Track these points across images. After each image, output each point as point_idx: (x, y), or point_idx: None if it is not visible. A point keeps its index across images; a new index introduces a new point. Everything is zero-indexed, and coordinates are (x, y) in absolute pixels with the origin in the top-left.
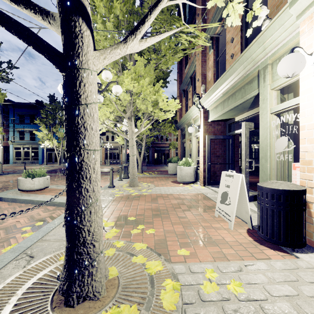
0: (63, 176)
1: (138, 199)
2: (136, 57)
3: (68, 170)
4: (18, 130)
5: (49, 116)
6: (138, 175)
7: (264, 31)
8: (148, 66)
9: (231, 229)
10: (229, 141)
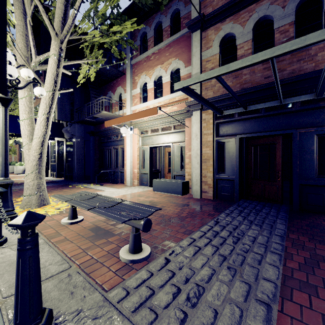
0: None
1: None
2: None
3: None
4: None
5: None
6: None
7: None
8: None
9: None
10: None
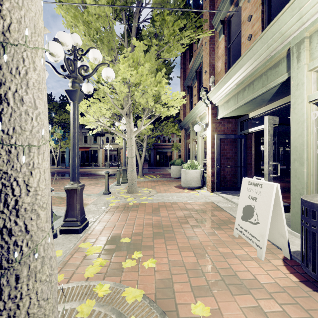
0: (57, 180)
1: (136, 209)
2: (134, 41)
3: None
4: None
5: None
6: (138, 179)
7: None
8: (148, 54)
9: (261, 260)
10: (242, 141)
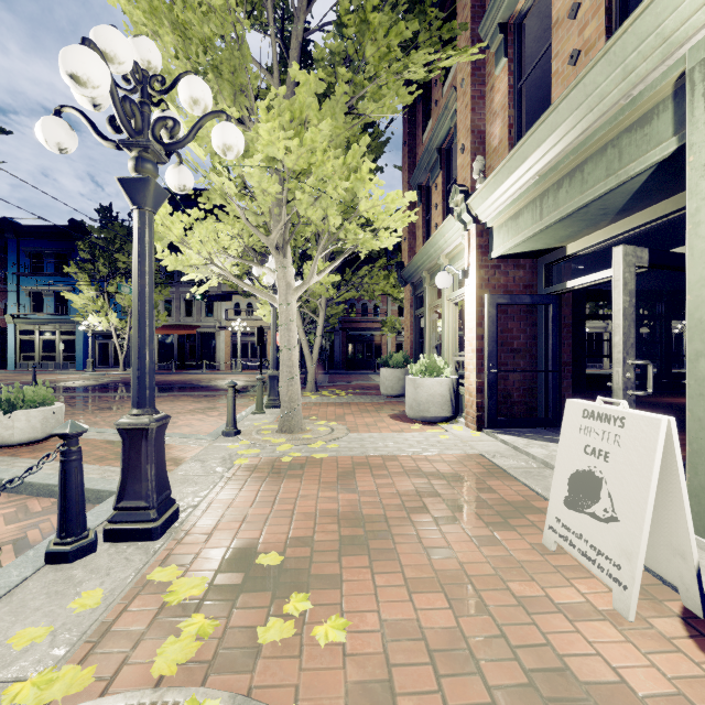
0: (119, 401)
1: (300, 474)
2: (294, 72)
3: None
4: (29, 291)
5: (100, 257)
6: (307, 398)
7: None
8: (329, 103)
9: (628, 620)
10: (548, 310)
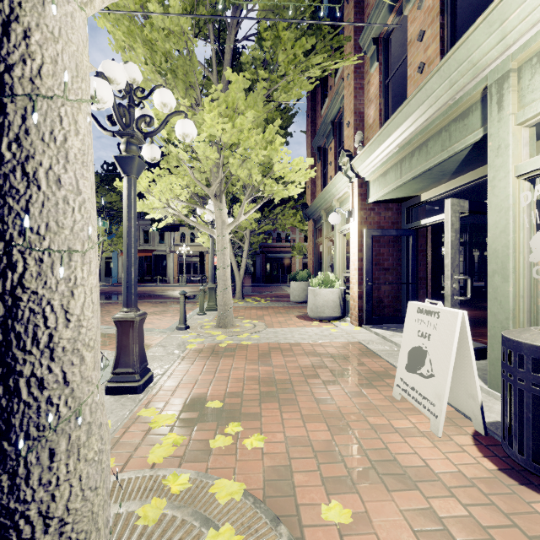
0: None
1: (232, 355)
2: (228, 74)
3: None
4: None
5: None
6: (236, 303)
7: None
8: (252, 94)
9: (438, 436)
10: (409, 240)
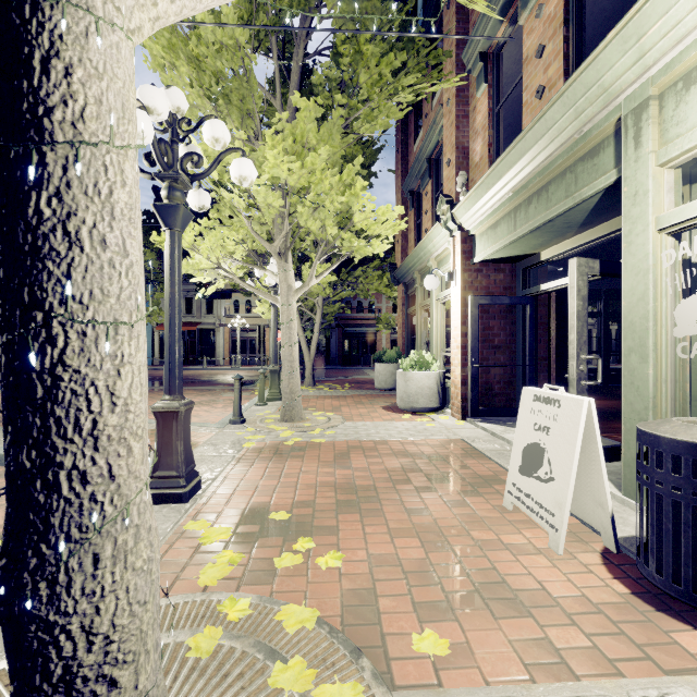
0: None
1: (301, 455)
2: (296, 99)
3: (5, 399)
4: None
5: None
6: (305, 391)
7: (644, 2)
8: (327, 125)
9: (558, 554)
10: (525, 310)
